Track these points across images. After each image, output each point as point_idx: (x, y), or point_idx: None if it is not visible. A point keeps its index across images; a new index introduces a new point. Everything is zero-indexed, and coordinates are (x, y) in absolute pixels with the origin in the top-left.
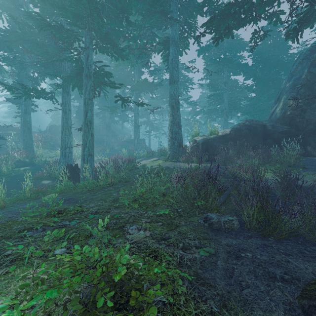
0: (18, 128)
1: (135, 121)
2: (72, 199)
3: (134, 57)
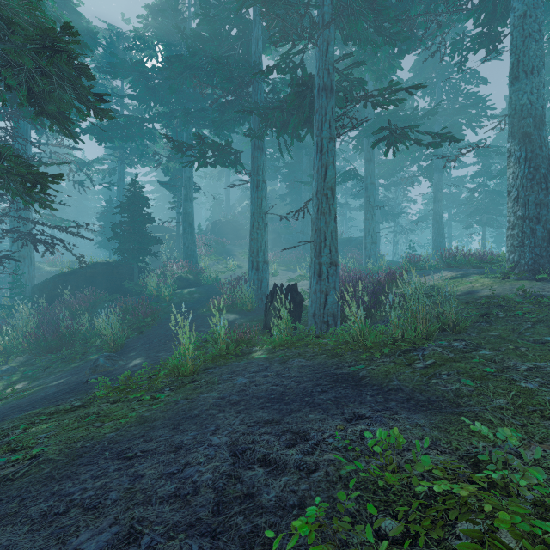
0: (172, 228)
1: (367, 199)
2: (372, 383)
3: (387, 55)
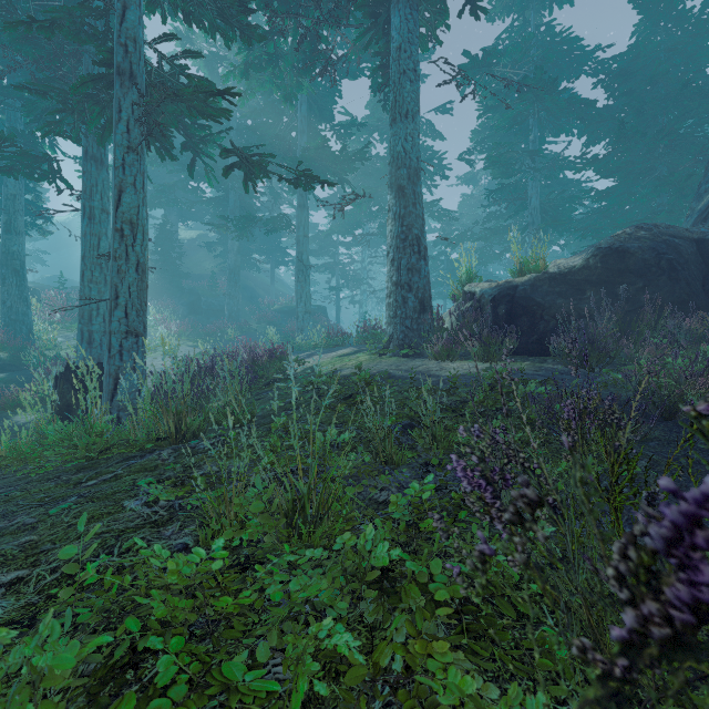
0: None
1: (299, 255)
2: None
3: (291, 68)
